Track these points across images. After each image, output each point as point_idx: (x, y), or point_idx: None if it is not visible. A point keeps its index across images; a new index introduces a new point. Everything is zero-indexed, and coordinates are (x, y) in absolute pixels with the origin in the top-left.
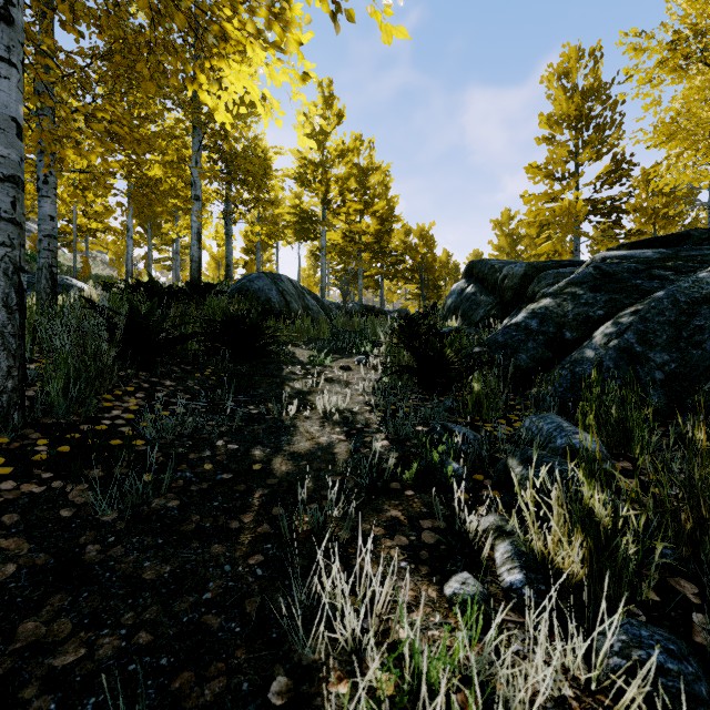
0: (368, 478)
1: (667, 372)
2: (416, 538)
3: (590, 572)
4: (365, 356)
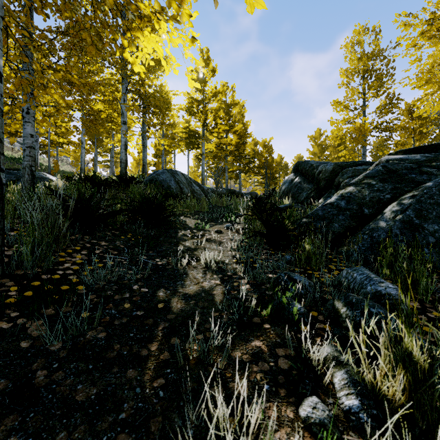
0: (237, 314)
1: (437, 237)
2: (274, 364)
3: (409, 399)
4: (231, 223)
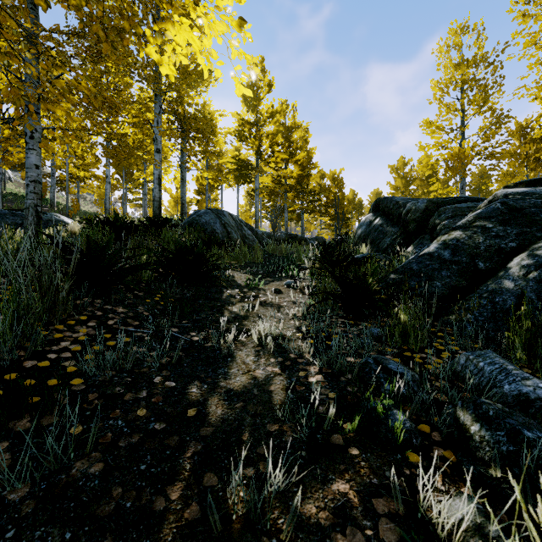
0: (307, 428)
1: None
2: (373, 533)
3: None
4: (293, 279)
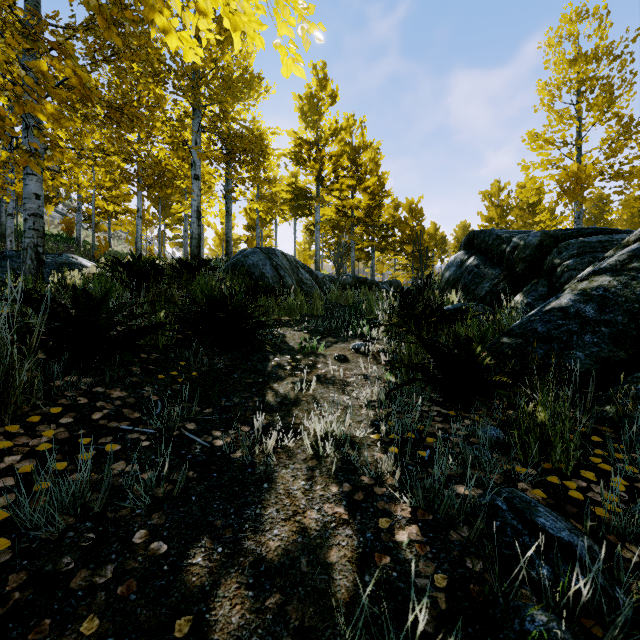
0: None
1: None
2: None
3: None
4: (363, 340)
